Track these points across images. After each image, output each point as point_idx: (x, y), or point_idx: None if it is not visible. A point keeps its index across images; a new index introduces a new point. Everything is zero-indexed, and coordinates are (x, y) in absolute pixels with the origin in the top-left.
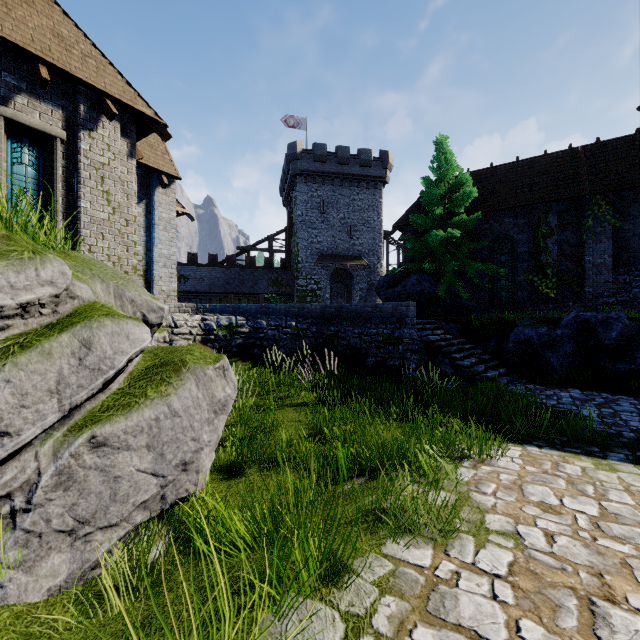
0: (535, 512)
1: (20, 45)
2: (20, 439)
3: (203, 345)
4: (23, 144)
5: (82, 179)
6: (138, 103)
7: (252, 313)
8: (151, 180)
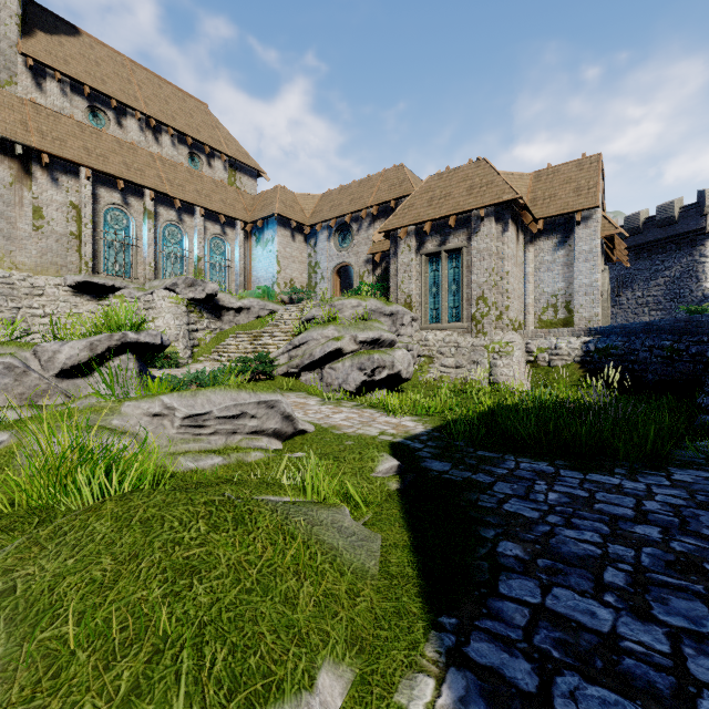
0: (334, 410)
1: (443, 216)
2: (313, 360)
3: (580, 366)
4: (453, 258)
5: (472, 264)
6: (504, 195)
7: (637, 332)
8: (573, 222)
